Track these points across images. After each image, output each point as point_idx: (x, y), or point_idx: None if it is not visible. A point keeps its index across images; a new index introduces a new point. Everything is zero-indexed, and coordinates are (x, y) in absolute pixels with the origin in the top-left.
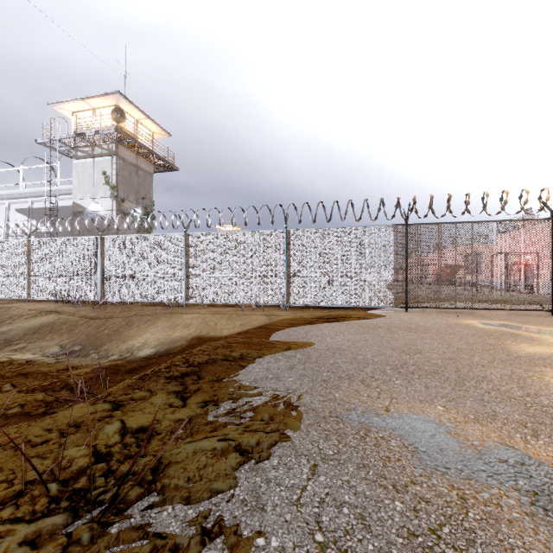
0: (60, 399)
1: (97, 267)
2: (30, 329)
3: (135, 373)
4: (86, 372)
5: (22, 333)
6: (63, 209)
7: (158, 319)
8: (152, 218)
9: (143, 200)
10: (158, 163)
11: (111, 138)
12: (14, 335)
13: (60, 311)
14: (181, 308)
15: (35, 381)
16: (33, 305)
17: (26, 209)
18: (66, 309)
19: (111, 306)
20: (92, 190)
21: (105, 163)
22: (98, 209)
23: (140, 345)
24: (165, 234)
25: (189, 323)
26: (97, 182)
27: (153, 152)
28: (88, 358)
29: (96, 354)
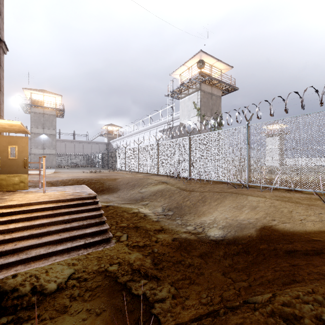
0: (142, 268)
1: (187, 156)
2: (153, 192)
3: (203, 259)
4: (167, 240)
5: (149, 194)
6: (176, 127)
7: (225, 197)
8: (220, 124)
9: (215, 114)
10: (224, 88)
11: (197, 81)
12: (146, 195)
13: (167, 182)
14: (243, 189)
15: (139, 237)
16: (158, 177)
17: (162, 130)
18: (171, 181)
19: (194, 181)
20: (188, 114)
21: (194, 97)
22: (191, 124)
23: (210, 220)
24: (230, 129)
25: (255, 207)
26: (190, 109)
27: (221, 81)
28: (174, 221)
29: (179, 220)
